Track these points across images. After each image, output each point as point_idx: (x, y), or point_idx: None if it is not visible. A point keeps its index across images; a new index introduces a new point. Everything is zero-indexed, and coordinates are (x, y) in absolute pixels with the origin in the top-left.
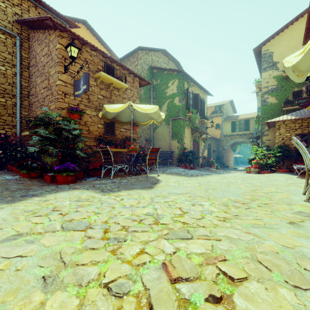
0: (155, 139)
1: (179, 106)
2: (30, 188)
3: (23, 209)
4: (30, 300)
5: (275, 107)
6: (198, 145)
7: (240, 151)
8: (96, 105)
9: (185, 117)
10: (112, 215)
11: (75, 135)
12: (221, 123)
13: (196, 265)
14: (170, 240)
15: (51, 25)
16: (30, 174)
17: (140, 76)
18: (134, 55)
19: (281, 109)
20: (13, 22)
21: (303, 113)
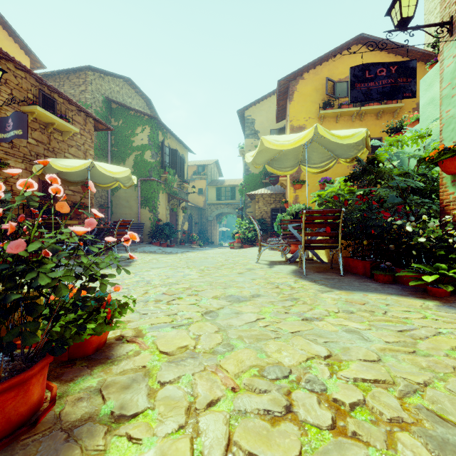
0: (114, 205)
1: (152, 163)
2: None
3: None
4: None
5: (257, 178)
6: (177, 216)
7: (227, 224)
8: (24, 154)
9: (159, 178)
10: None
11: None
12: (205, 188)
13: (181, 290)
14: (163, 287)
15: None
16: None
17: (97, 118)
18: (79, 74)
19: (262, 181)
20: None
21: (277, 188)
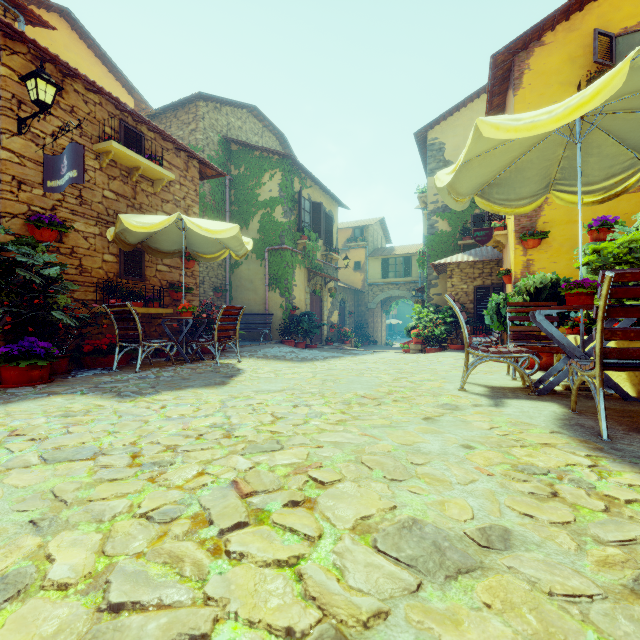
0: (234, 287)
1: (284, 224)
2: None
3: None
4: (18, 546)
5: (448, 239)
6: (322, 302)
7: (398, 314)
8: (98, 213)
9: (295, 246)
10: (145, 433)
11: (48, 277)
12: (364, 261)
13: (280, 477)
14: (247, 454)
15: None
16: None
17: (202, 158)
18: (188, 108)
19: (457, 243)
20: None
21: (486, 252)
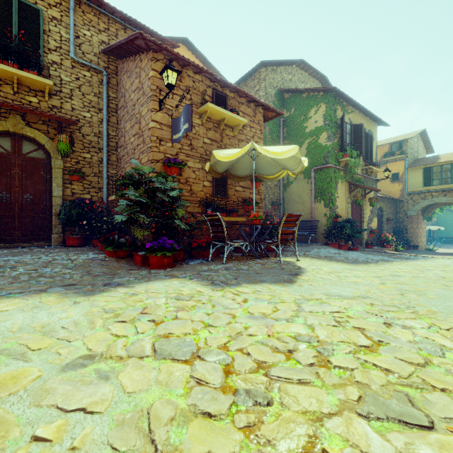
0: (286, 201)
1: (327, 147)
2: (116, 272)
3: (102, 306)
4: None
5: None
6: (361, 210)
7: (437, 220)
8: (201, 154)
9: (338, 164)
10: (234, 333)
11: (173, 197)
12: (403, 172)
13: None
14: (374, 420)
15: (143, 47)
16: (117, 253)
17: (265, 104)
18: (254, 76)
19: None
20: (100, 53)
21: None
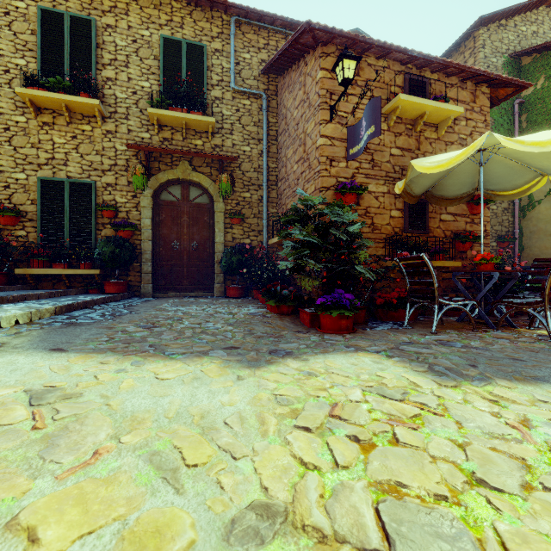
0: (526, 234)
1: None
2: (280, 334)
3: (272, 389)
4: None
5: None
6: None
7: None
8: (386, 172)
9: None
10: None
11: (351, 235)
12: None
13: None
14: None
15: (309, 45)
16: (280, 308)
17: (496, 75)
18: (464, 47)
19: None
20: (259, 75)
21: None
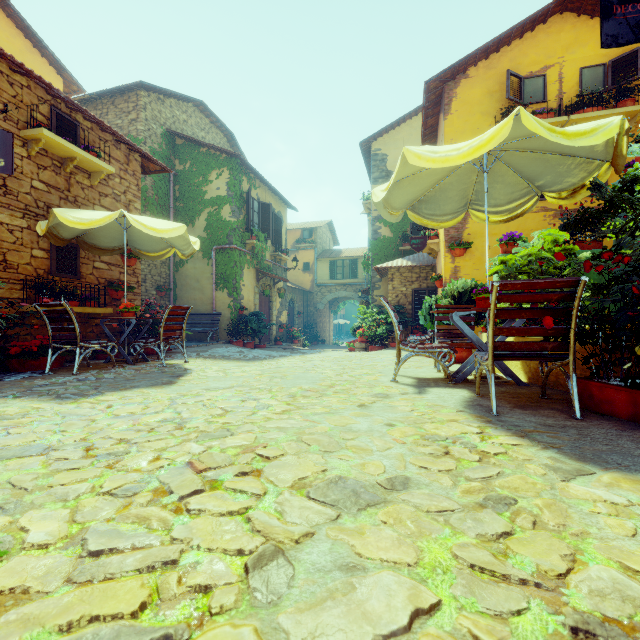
0: (179, 286)
1: (232, 223)
2: None
3: None
4: None
5: (390, 244)
6: (271, 302)
7: (346, 314)
8: (26, 204)
9: (244, 246)
10: (95, 430)
11: None
12: (313, 262)
13: (231, 456)
14: (200, 441)
15: None
16: None
17: (145, 152)
18: (128, 96)
19: (398, 248)
20: None
21: (422, 258)
